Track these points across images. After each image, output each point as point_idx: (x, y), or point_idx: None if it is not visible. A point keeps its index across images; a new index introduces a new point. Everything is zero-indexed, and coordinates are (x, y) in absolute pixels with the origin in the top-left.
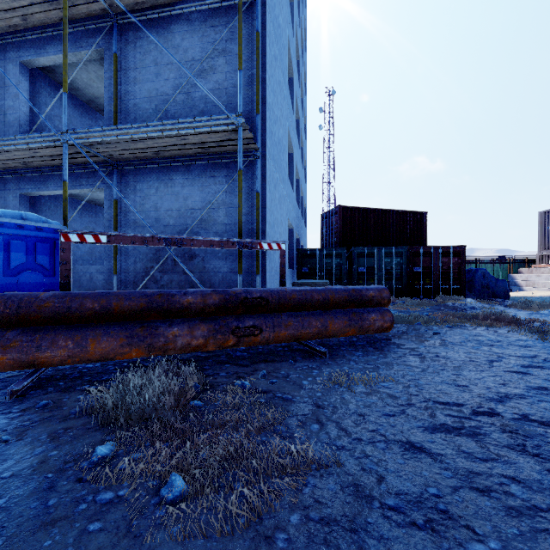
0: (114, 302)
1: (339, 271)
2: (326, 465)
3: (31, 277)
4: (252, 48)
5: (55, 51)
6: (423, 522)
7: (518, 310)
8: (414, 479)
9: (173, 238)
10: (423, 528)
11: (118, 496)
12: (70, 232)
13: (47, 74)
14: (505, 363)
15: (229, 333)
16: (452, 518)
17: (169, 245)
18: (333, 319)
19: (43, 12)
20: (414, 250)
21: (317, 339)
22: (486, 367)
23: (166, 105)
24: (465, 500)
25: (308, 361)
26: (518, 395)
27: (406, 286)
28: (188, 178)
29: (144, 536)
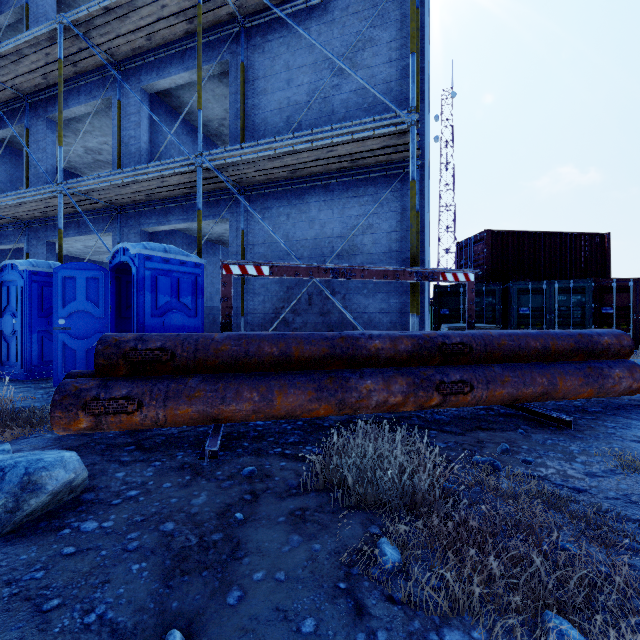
0: (293, 345)
1: (490, 312)
2: None
3: (175, 317)
4: (407, 32)
5: (176, 70)
6: None
7: None
8: None
9: (340, 268)
10: None
11: (476, 639)
12: (231, 263)
13: (164, 99)
14: None
15: (433, 390)
16: None
17: (337, 277)
18: (563, 374)
19: (168, 27)
20: (602, 284)
21: (539, 401)
22: None
23: (300, 115)
24: None
25: (544, 432)
26: None
27: None
28: (326, 200)
29: None
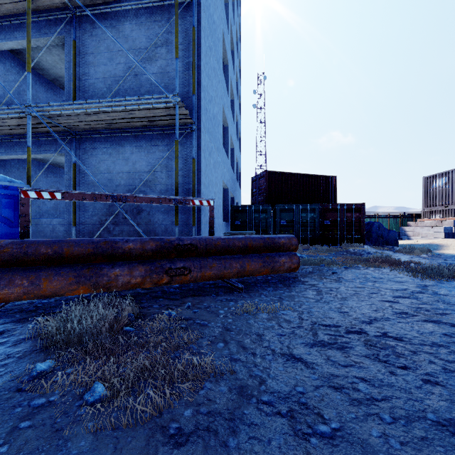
0: (65, 247)
1: (264, 223)
2: (222, 373)
3: None
4: (189, 40)
5: (22, 36)
6: (286, 412)
7: (403, 254)
8: (288, 381)
9: (118, 195)
10: (285, 416)
11: (49, 401)
12: (29, 190)
13: (16, 55)
14: (382, 295)
15: (163, 273)
16: (309, 408)
17: (115, 201)
18: (250, 261)
19: (11, 3)
20: (325, 207)
21: (237, 277)
22: (366, 298)
23: (117, 85)
24: (322, 395)
25: (227, 295)
26: (384, 318)
27: (318, 236)
28: (136, 146)
29: (65, 430)
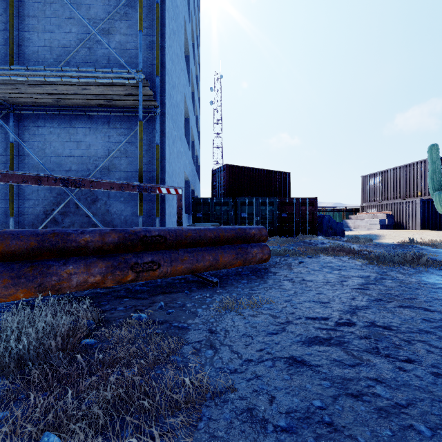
0: None
1: (226, 216)
2: (220, 392)
3: None
4: (152, 17)
5: None
6: (313, 440)
7: (352, 244)
8: (300, 393)
9: (70, 179)
10: None
11: None
12: None
13: None
14: (351, 283)
15: (128, 269)
16: (337, 430)
17: (67, 186)
18: (223, 253)
19: None
20: (282, 200)
21: (210, 270)
22: (339, 286)
23: (67, 56)
24: (344, 408)
25: (202, 290)
26: (364, 307)
27: (277, 228)
28: (91, 127)
29: None
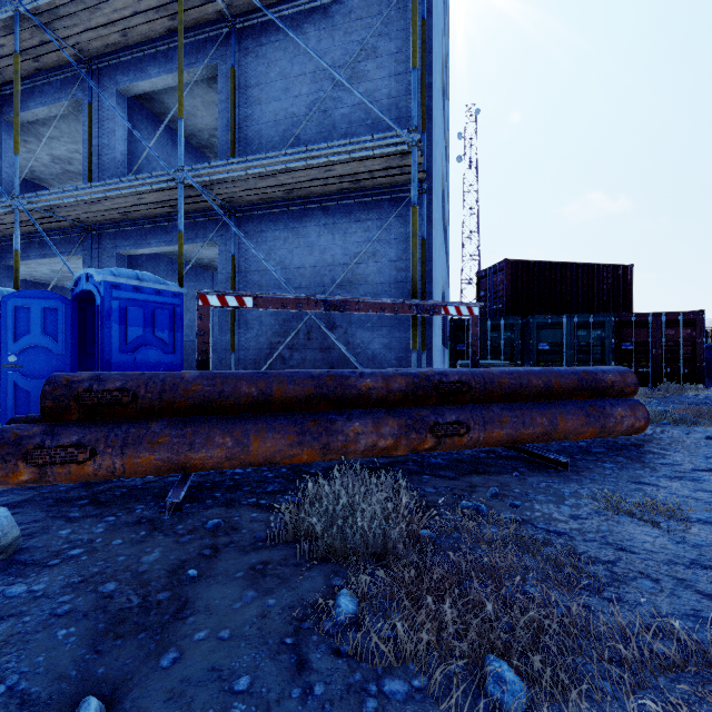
0: (275, 385)
1: (509, 348)
2: None
3: (149, 353)
4: None
5: (158, 72)
6: None
7: None
8: None
9: (333, 300)
10: None
11: (415, 688)
12: (209, 293)
13: (144, 104)
14: None
15: (427, 432)
16: None
17: (329, 309)
18: (564, 414)
19: (147, 23)
20: (622, 318)
21: (540, 442)
22: None
23: (298, 129)
24: None
25: (540, 474)
26: None
27: None
28: (326, 224)
29: None
